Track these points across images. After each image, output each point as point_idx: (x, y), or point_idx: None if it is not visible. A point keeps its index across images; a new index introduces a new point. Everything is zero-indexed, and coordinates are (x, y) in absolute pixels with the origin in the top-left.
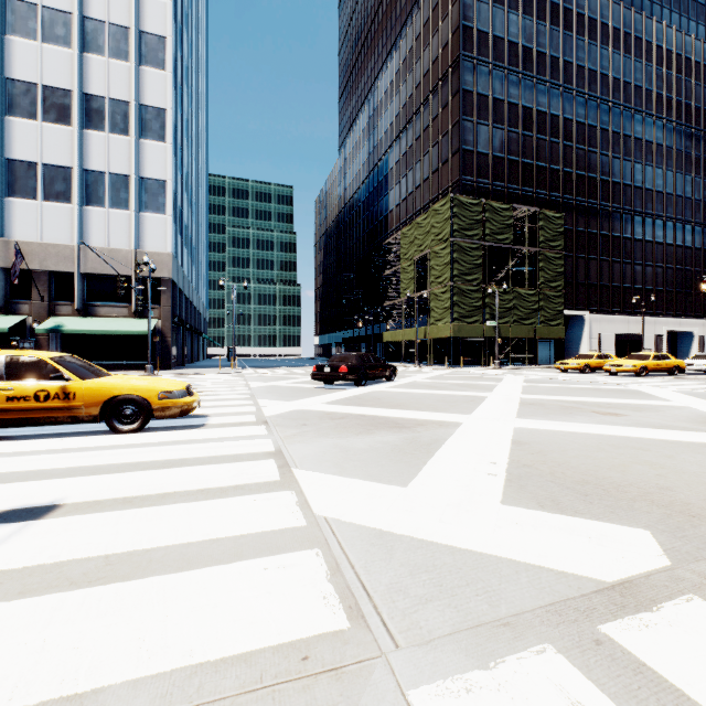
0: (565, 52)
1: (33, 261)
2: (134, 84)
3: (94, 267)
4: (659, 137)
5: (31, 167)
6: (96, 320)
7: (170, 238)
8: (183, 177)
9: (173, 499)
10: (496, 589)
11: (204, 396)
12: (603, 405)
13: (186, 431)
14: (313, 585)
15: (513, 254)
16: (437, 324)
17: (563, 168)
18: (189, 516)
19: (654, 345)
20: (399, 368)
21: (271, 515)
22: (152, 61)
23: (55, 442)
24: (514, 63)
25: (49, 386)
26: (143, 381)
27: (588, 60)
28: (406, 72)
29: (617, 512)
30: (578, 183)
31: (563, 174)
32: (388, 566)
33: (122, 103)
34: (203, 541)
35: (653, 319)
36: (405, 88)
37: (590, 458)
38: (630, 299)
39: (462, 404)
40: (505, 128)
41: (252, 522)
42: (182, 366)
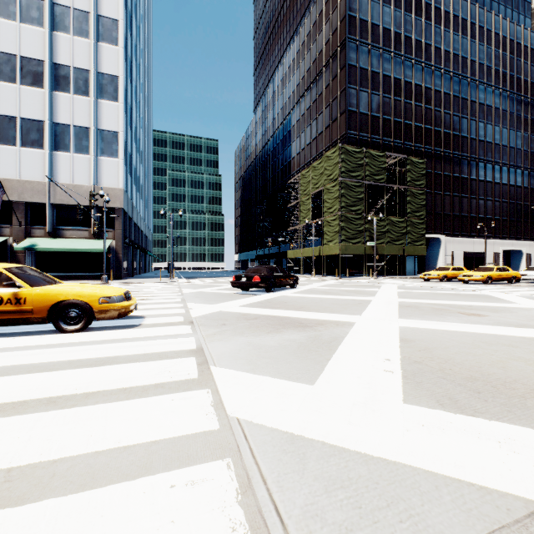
0: (426, 37)
1: (13, 194)
2: (93, 56)
3: (61, 199)
4: (496, 102)
5: (11, 120)
6: (63, 240)
7: (121, 177)
8: (132, 129)
9: (96, 398)
10: (420, 512)
11: (144, 300)
12: (466, 307)
13: (123, 331)
14: (222, 509)
15: (387, 190)
16: (329, 244)
17: (424, 125)
18: (105, 419)
19: (493, 261)
20: (300, 278)
21: (186, 417)
22: (108, 38)
23: (6, 341)
24: (387, 44)
25: (2, 292)
26: (87, 288)
27: (443, 43)
28: (305, 51)
29: (513, 411)
30: (436, 137)
31: (424, 130)
32: (302, 480)
33: (84, 71)
34: (114, 448)
35: (492, 241)
36: (304, 64)
37: (470, 354)
38: (475, 225)
39: (352, 306)
40: (381, 94)
41: (166, 425)
42: (131, 277)
